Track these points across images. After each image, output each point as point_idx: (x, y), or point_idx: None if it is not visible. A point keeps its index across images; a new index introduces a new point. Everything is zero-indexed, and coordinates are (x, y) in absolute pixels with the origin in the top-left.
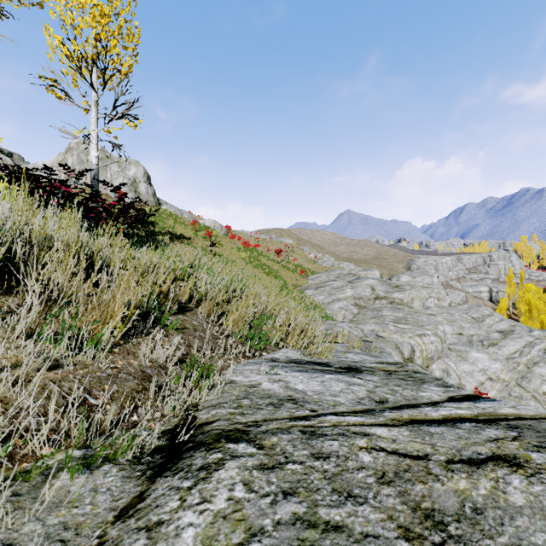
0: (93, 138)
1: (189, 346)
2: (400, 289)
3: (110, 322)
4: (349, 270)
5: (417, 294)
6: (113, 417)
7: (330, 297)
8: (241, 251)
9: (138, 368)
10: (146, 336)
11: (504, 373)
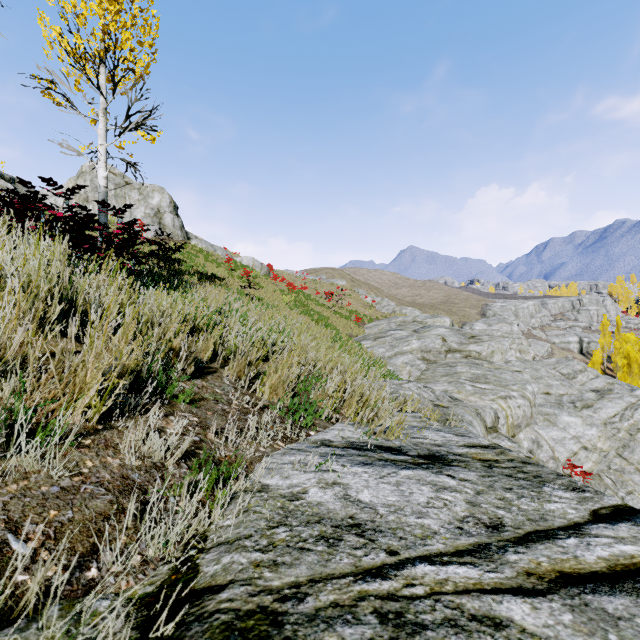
0: (101, 154)
1: (205, 428)
2: (477, 340)
3: (80, 399)
4: (413, 317)
5: (498, 346)
6: (45, 583)
7: (392, 349)
8: (284, 294)
9: (118, 471)
10: (141, 415)
11: (602, 441)
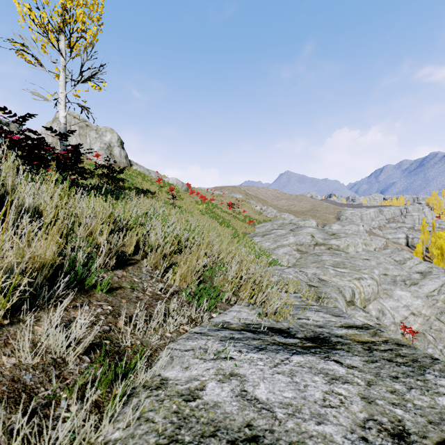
0: (61, 100)
1: (117, 316)
2: (336, 237)
3: None
4: (290, 220)
5: (352, 241)
6: None
7: (275, 243)
8: (198, 204)
9: (9, 373)
10: (55, 306)
11: (425, 309)
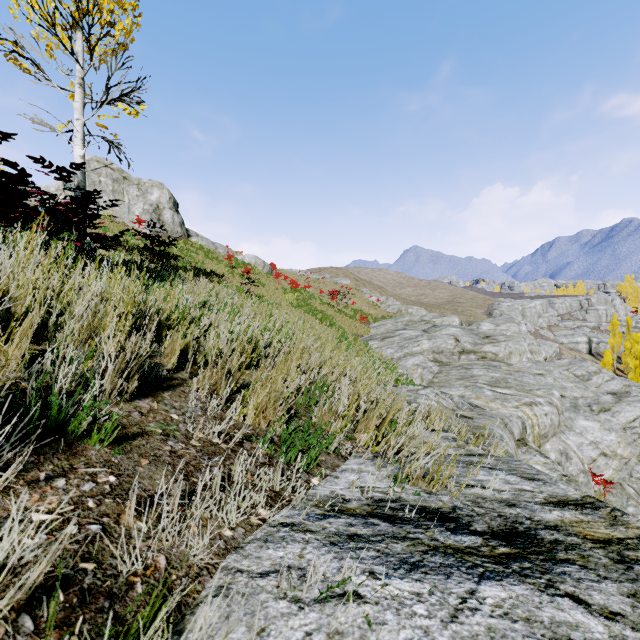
0: (77, 130)
1: (124, 498)
2: (492, 340)
3: None
4: (421, 316)
5: (516, 347)
6: None
7: (401, 350)
8: (287, 292)
9: None
10: None
11: (622, 447)
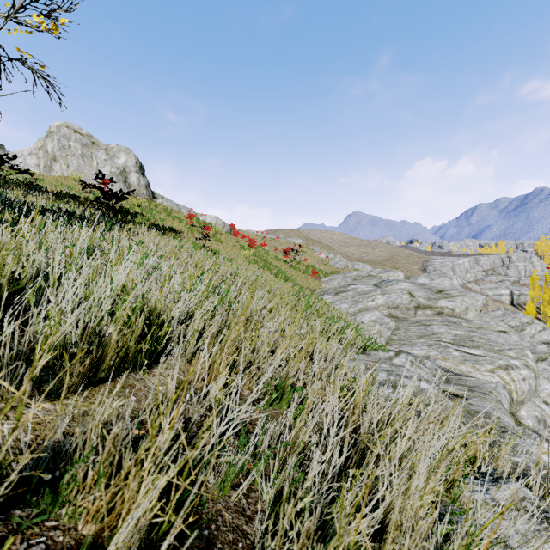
0: None
1: None
2: (445, 295)
3: None
4: (368, 272)
5: (472, 302)
6: None
7: (356, 305)
8: (244, 249)
9: None
10: None
11: None
